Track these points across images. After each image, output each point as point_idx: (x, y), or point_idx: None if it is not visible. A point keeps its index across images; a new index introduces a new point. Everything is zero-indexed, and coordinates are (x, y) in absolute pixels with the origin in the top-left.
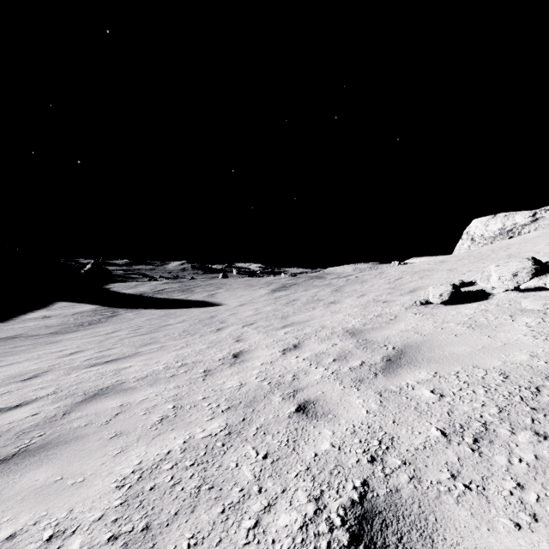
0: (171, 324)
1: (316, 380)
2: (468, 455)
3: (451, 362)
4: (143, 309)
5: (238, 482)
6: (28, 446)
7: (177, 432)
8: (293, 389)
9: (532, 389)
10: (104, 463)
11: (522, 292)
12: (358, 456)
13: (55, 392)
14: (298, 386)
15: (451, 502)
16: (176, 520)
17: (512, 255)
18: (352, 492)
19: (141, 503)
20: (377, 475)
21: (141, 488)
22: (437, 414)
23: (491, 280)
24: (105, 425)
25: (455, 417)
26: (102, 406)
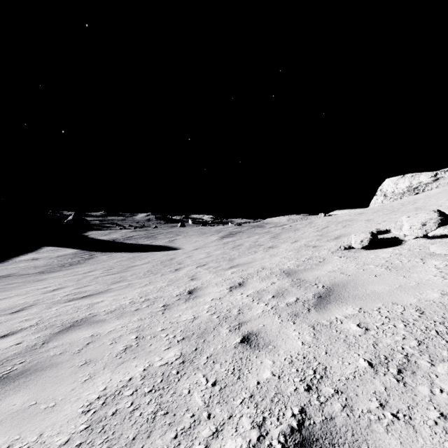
0: (137, 265)
1: (258, 314)
2: (394, 385)
3: (373, 299)
4: (115, 252)
5: (189, 408)
6: (10, 372)
7: (138, 361)
8: (239, 322)
9: (445, 324)
10: (73, 389)
11: (430, 239)
12: (296, 385)
13: (37, 323)
14: (243, 319)
15: (381, 430)
16: (133, 445)
17: (419, 208)
18: (291, 420)
19: (104, 427)
20: (313, 403)
21: (104, 413)
22: (364, 346)
23: (404, 228)
24: (77, 353)
25: (379, 349)
26: (76, 336)
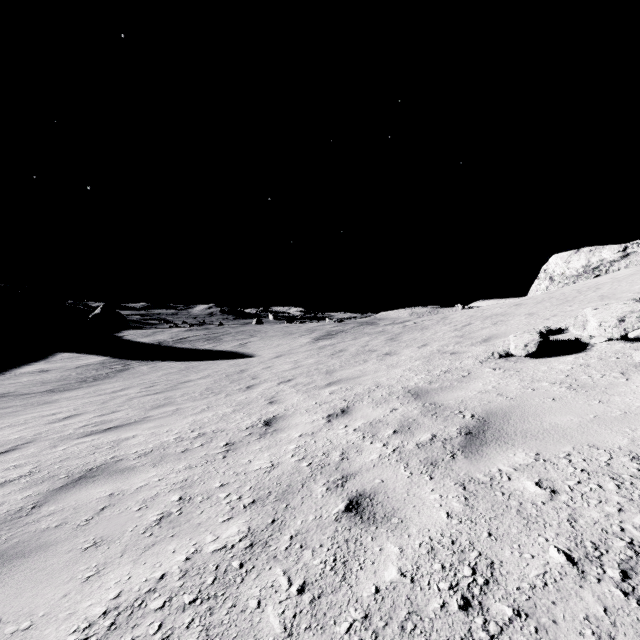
0: (192, 380)
1: (373, 461)
2: (620, 604)
3: (556, 438)
4: (161, 361)
5: (258, 638)
6: None
7: (178, 541)
8: (342, 474)
9: None
10: (66, 595)
11: (631, 342)
12: (443, 596)
13: (31, 473)
14: (349, 470)
15: None
16: None
17: (605, 296)
18: None
19: None
20: (477, 637)
21: None
22: (554, 523)
23: (589, 326)
24: (83, 526)
25: (581, 529)
26: (86, 495)
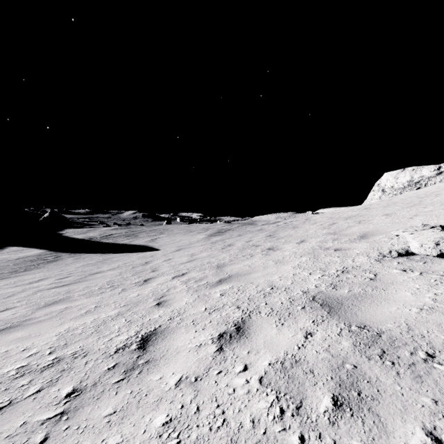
0: (102, 271)
1: None
2: None
3: None
4: (85, 253)
5: None
6: None
7: None
8: None
9: None
10: None
11: None
12: None
13: None
14: None
15: None
16: None
17: None
18: None
19: None
20: None
21: None
22: None
23: None
24: None
25: None
26: None
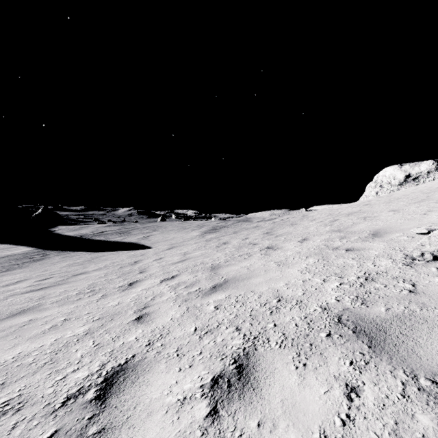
0: (87, 272)
1: None
2: None
3: None
4: (74, 251)
5: None
6: None
7: None
8: None
9: None
10: None
11: None
12: None
13: None
14: None
15: None
16: None
17: None
18: None
19: None
20: None
21: None
22: None
23: None
24: None
25: None
26: None
